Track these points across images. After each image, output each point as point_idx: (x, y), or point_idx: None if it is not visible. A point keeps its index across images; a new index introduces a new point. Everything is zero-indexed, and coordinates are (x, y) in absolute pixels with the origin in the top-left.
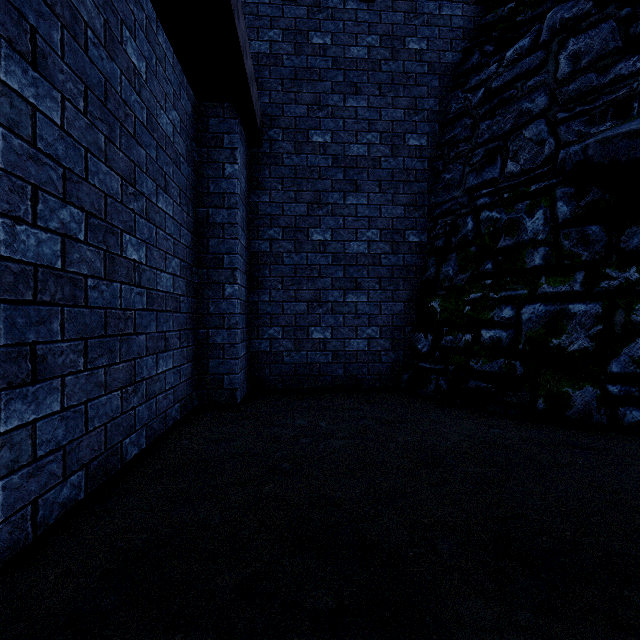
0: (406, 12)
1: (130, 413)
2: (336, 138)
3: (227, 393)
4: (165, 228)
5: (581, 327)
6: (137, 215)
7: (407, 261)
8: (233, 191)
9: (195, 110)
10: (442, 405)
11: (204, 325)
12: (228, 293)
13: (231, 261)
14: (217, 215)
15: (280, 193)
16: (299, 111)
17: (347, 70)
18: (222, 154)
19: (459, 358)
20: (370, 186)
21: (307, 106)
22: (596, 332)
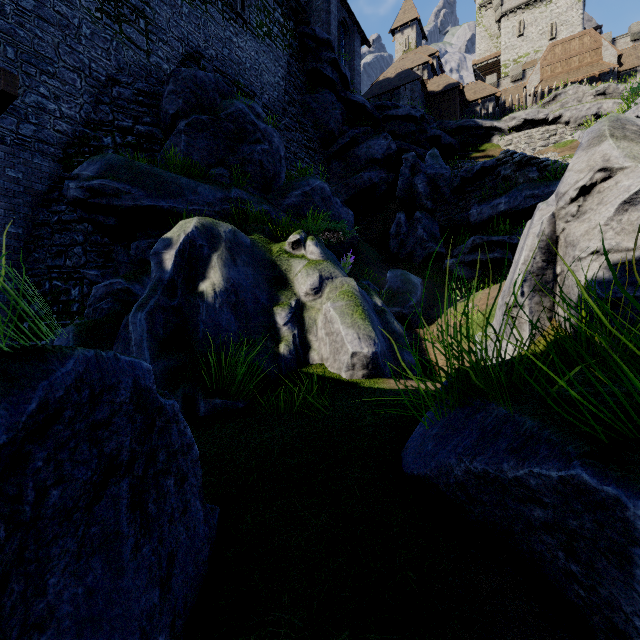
0: (7, 153)
1: None
2: None
3: None
4: None
5: None
6: None
7: (7, 299)
8: None
9: None
10: None
11: None
12: None
13: None
14: None
15: None
16: None
17: None
18: None
19: None
20: None
21: None
22: None
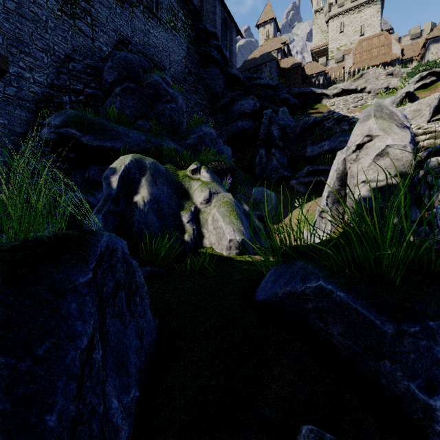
0: None
1: None
2: None
3: None
4: None
5: None
6: None
7: None
8: None
9: None
10: None
11: None
12: None
13: None
14: None
15: None
16: None
17: None
18: None
19: None
20: None
21: None
22: None
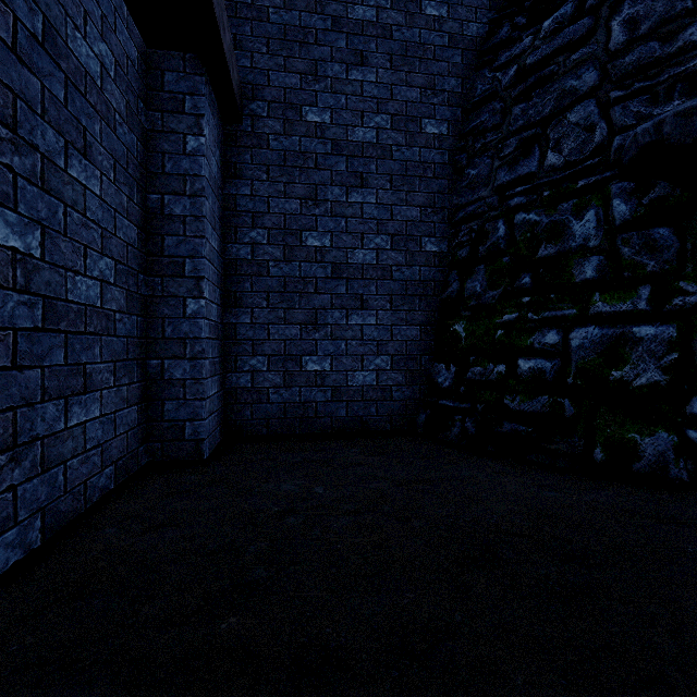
0: None
1: (3, 497)
2: (337, 118)
3: (190, 446)
4: (85, 210)
5: (650, 356)
6: (21, 178)
7: (424, 275)
8: (198, 173)
9: (143, 58)
10: (471, 455)
11: (157, 354)
12: (191, 310)
13: (195, 267)
14: (176, 204)
15: (265, 184)
16: (290, 81)
17: (351, 34)
18: (183, 122)
19: (490, 394)
20: (379, 181)
21: (300, 75)
22: (670, 362)
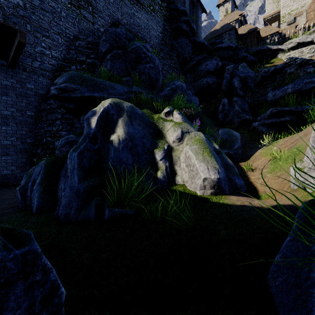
0: (26, 76)
1: None
2: None
3: None
4: None
5: None
6: None
7: (27, 147)
8: None
9: None
10: None
11: None
12: None
13: None
14: None
15: None
16: None
17: (3, 87)
18: None
19: None
20: (12, 124)
21: None
22: None
